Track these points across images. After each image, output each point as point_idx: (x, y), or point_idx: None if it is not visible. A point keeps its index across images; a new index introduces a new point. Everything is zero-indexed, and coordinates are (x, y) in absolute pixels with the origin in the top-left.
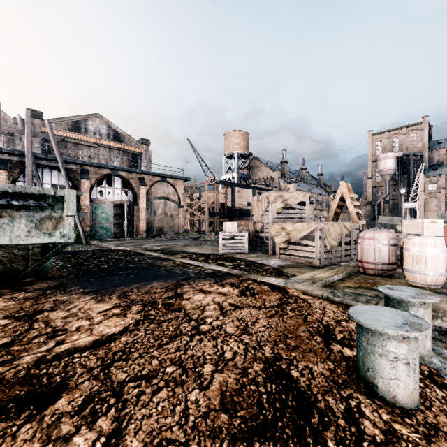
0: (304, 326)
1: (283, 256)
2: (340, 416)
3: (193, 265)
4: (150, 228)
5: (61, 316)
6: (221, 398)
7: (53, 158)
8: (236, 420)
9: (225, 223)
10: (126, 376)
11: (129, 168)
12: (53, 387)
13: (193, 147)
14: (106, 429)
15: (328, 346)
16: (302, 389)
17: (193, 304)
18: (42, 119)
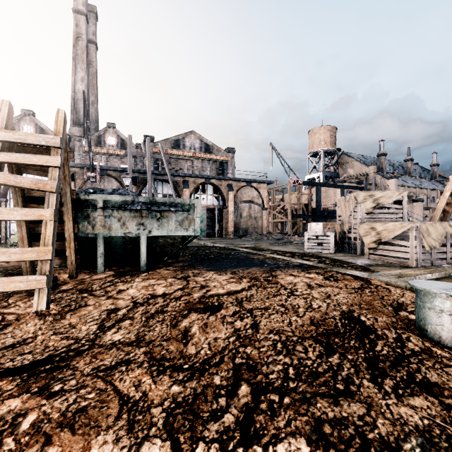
0: (378, 301)
1: (372, 256)
2: (391, 338)
3: (281, 259)
4: (236, 229)
5: (202, 279)
6: (311, 321)
7: (164, 173)
8: (320, 329)
9: (309, 224)
10: (252, 307)
11: (219, 176)
12: (215, 306)
13: (275, 150)
14: (249, 322)
15: (396, 312)
16: (366, 324)
17: (286, 281)
18: (153, 142)
